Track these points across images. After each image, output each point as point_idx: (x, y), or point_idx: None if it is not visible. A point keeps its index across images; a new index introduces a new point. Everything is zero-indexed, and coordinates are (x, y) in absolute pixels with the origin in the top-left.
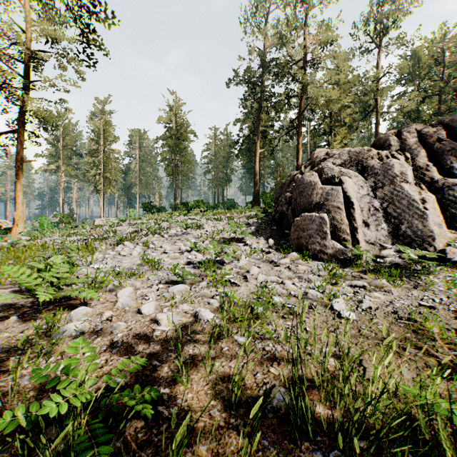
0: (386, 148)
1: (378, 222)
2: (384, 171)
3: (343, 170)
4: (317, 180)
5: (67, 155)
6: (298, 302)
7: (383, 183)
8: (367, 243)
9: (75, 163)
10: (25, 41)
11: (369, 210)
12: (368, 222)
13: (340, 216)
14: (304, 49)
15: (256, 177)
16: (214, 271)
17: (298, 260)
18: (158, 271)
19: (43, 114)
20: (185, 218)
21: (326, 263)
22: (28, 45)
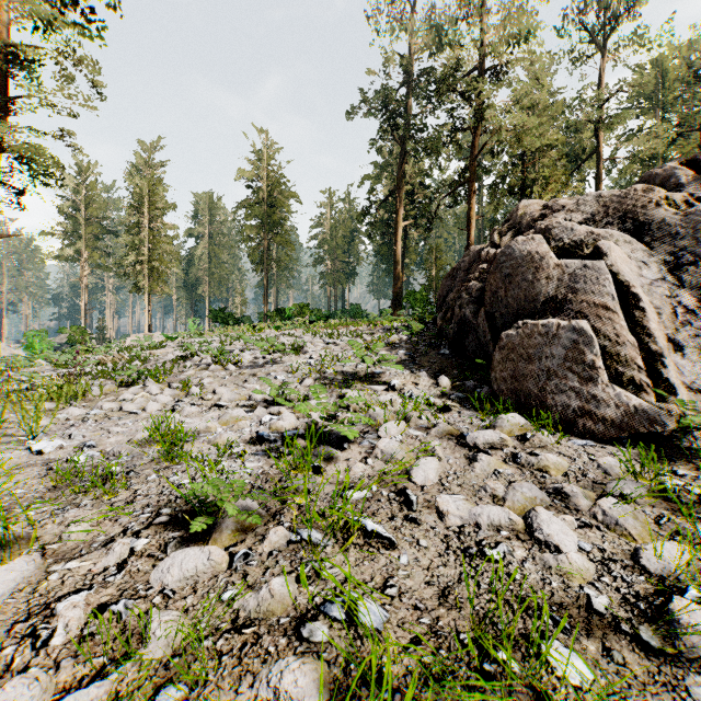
0: (670, 191)
1: (700, 340)
2: (692, 230)
3: (597, 230)
4: (545, 249)
5: (92, 233)
6: (667, 691)
7: (696, 255)
8: (689, 392)
9: (105, 245)
10: (0, 27)
11: (674, 312)
12: (678, 340)
13: (612, 325)
14: (480, 49)
15: (398, 267)
16: (317, 472)
17: (532, 435)
18: (175, 467)
19: (28, 151)
20: (276, 334)
21: (623, 453)
22: (6, 35)
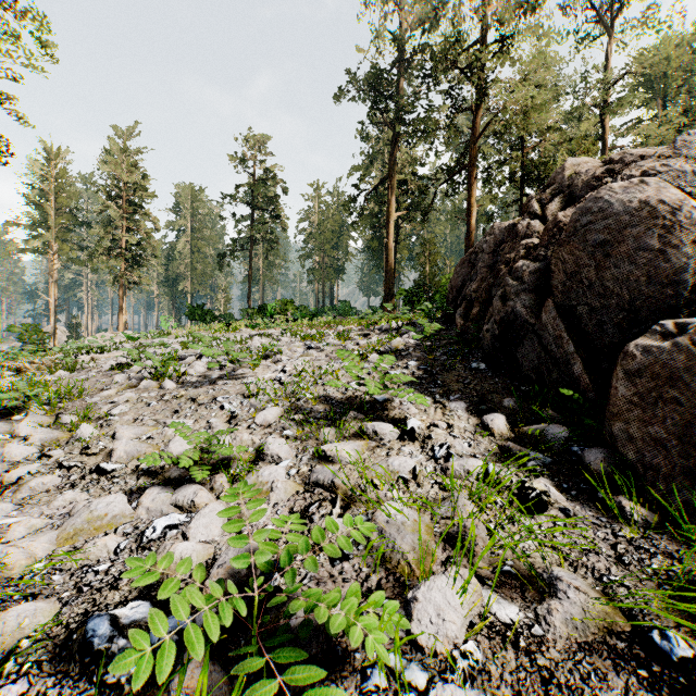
0: None
1: None
2: None
3: None
4: (675, 196)
5: (62, 224)
6: None
7: None
8: None
9: (77, 238)
10: None
11: None
12: None
13: None
14: (482, 19)
15: (390, 260)
16: None
17: None
18: None
19: None
20: (251, 334)
21: None
22: None
